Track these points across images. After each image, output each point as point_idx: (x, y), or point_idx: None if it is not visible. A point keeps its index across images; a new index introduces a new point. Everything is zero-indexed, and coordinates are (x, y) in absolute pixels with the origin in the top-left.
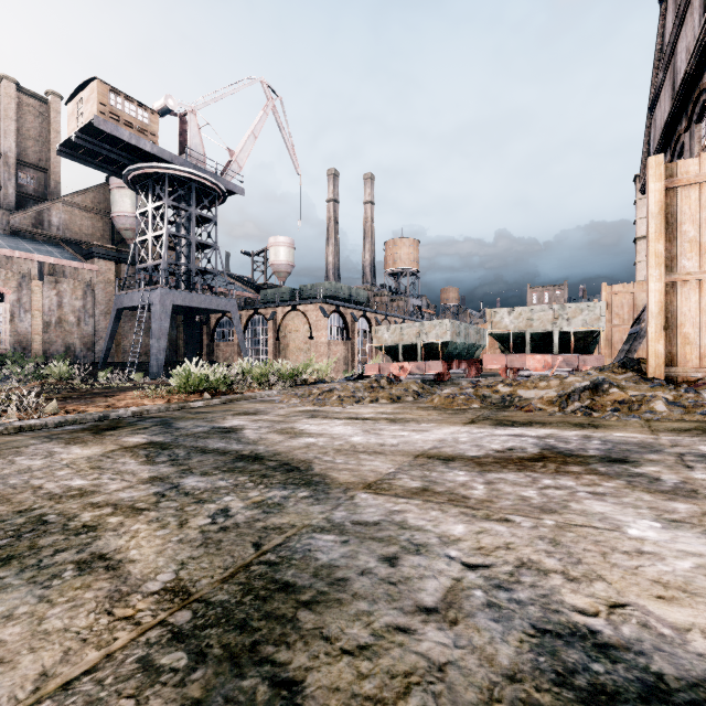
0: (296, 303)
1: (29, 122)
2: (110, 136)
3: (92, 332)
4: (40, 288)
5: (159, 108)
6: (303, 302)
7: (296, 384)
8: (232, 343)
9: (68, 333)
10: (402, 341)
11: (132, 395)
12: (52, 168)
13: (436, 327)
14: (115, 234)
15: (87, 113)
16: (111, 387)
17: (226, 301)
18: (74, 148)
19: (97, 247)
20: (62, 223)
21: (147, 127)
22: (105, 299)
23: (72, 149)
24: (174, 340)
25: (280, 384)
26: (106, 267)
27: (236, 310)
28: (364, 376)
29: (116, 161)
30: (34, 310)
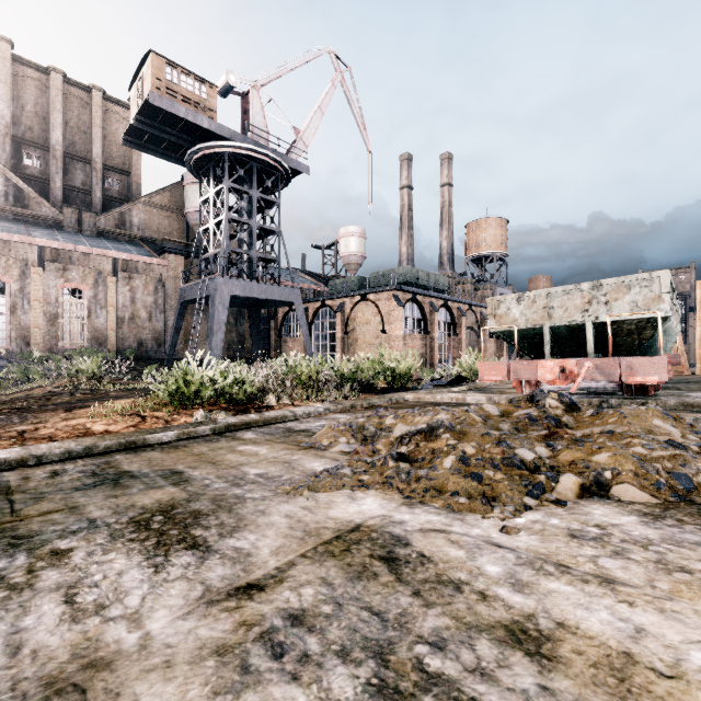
0: (365, 292)
1: (114, 129)
2: (168, 115)
3: (162, 328)
4: (114, 284)
5: (221, 87)
6: (374, 290)
7: (360, 391)
8: (298, 338)
9: (141, 329)
10: (549, 320)
11: (109, 407)
12: (134, 170)
13: (631, 288)
14: (190, 231)
15: (145, 91)
16: (137, 388)
17: (289, 291)
18: (138, 136)
19: (167, 242)
20: (142, 223)
21: (204, 102)
22: (175, 294)
23: (136, 137)
24: (242, 335)
25: (336, 391)
26: (176, 262)
27: (300, 301)
28: (460, 380)
29: (178, 147)
30: (109, 306)
